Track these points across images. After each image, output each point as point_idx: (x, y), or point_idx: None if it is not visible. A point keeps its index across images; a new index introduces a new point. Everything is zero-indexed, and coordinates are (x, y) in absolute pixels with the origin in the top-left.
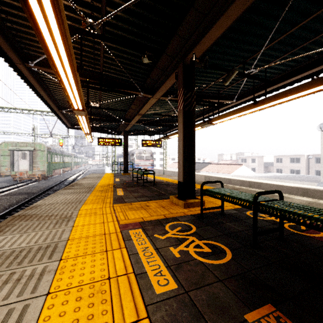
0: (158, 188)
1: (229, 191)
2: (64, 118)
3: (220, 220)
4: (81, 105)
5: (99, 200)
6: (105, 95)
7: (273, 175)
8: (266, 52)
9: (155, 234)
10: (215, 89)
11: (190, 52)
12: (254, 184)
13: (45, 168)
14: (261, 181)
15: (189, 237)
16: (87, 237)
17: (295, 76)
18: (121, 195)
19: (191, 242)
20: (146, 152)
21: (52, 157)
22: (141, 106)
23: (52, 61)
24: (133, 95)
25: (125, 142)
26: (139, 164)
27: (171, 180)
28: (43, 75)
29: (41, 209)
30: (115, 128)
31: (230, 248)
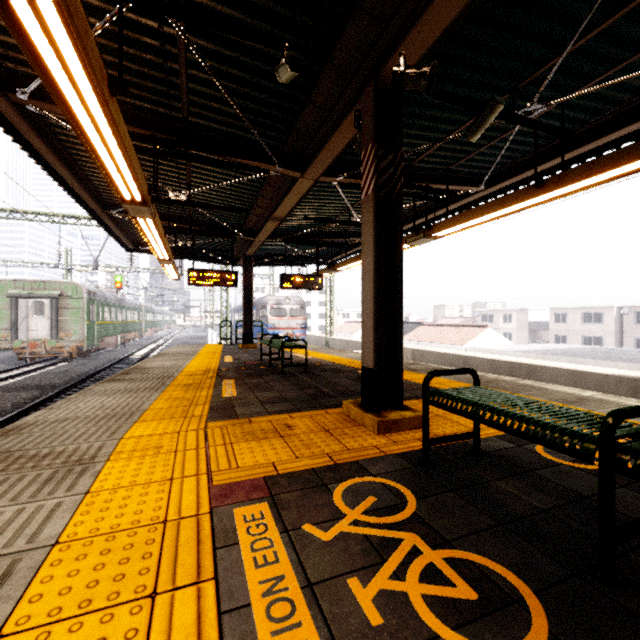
0: (314, 379)
1: (501, 398)
2: (117, 228)
3: (476, 471)
4: (139, 190)
5: (176, 410)
6: (200, 176)
7: (550, 348)
8: (569, 62)
9: (304, 522)
10: (440, 159)
11: (393, 51)
12: (519, 369)
13: (83, 333)
14: (535, 363)
15: (402, 534)
16: (113, 533)
17: (629, 125)
18: (230, 397)
19: (409, 555)
20: (290, 301)
21: (98, 312)
22: (278, 199)
23: (35, 57)
24: (259, 172)
25: (246, 280)
26: (277, 325)
27: (344, 361)
28: (60, 128)
29: (29, 435)
30: (225, 251)
31: (534, 583)
